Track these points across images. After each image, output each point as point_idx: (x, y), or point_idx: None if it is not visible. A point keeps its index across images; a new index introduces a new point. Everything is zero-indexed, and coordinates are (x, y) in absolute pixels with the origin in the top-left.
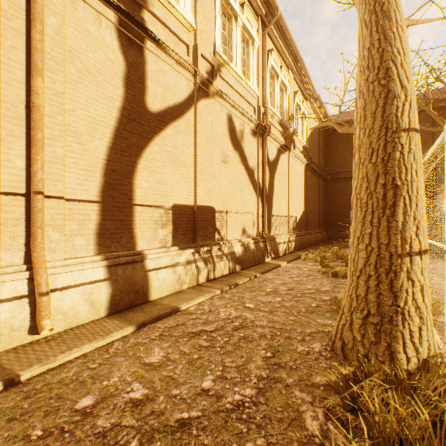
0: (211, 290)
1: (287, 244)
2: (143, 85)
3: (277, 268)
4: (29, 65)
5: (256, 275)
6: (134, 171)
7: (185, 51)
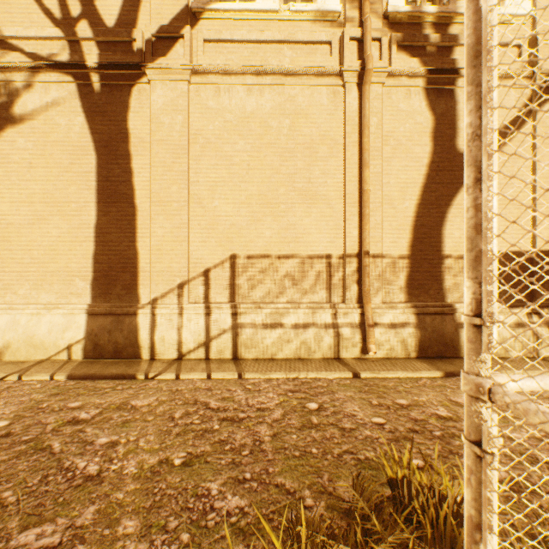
0: None
1: None
2: (453, 128)
3: None
4: (360, 162)
5: None
6: (443, 222)
7: (514, 55)
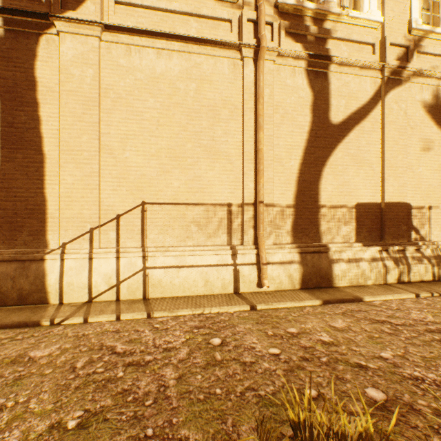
0: (402, 291)
1: None
2: (327, 104)
3: None
4: (256, 125)
5: None
6: (319, 178)
7: (370, 51)
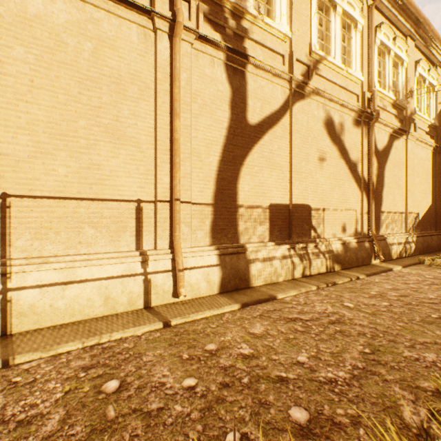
0: (306, 285)
1: (403, 246)
2: (245, 103)
3: (387, 272)
4: (171, 111)
5: (359, 277)
6: (238, 178)
7: (281, 62)
